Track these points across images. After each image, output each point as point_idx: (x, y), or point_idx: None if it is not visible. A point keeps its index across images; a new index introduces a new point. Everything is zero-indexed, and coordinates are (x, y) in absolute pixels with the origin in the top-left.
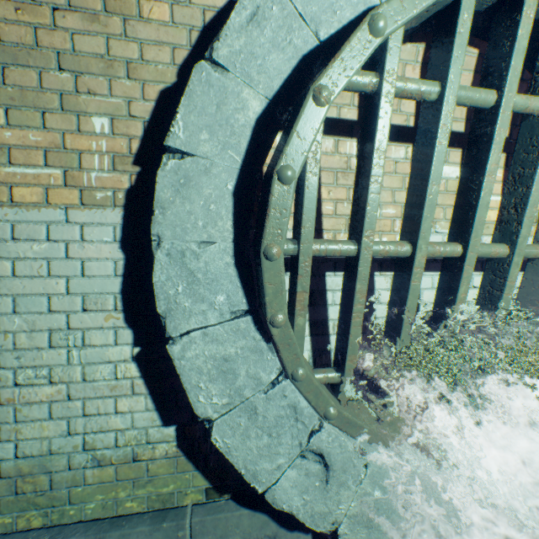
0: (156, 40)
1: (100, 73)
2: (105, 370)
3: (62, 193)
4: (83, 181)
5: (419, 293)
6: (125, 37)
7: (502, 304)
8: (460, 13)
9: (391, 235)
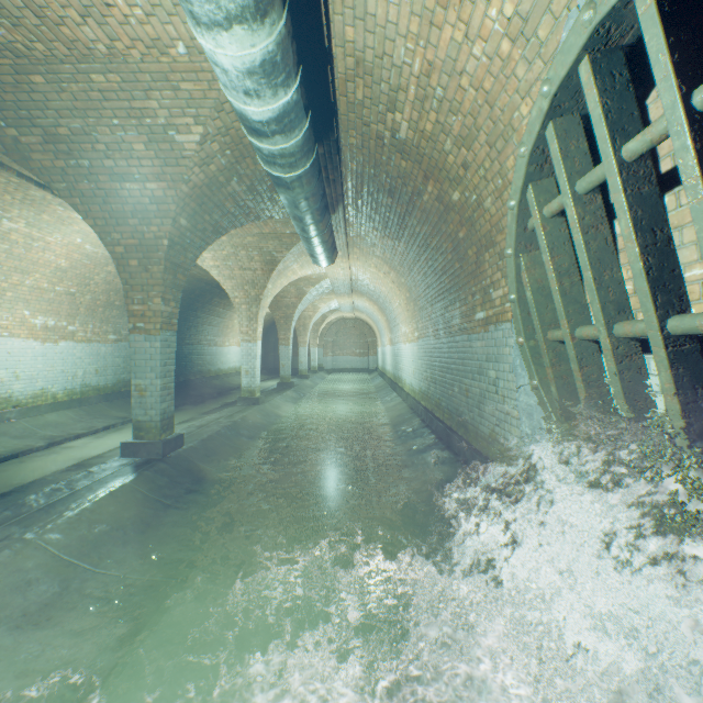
0: None
1: None
2: None
3: None
4: None
5: None
6: None
7: None
8: (548, 146)
9: (699, 304)
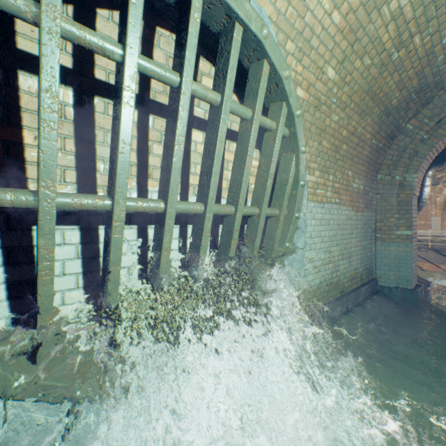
0: None
1: None
2: None
3: None
4: None
5: (148, 244)
6: None
7: (202, 250)
8: None
9: None
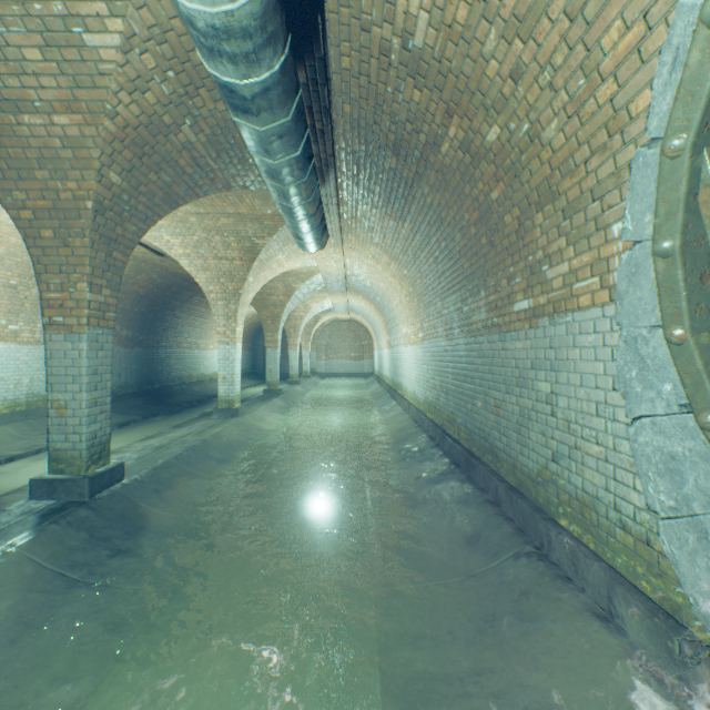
0: (644, 128)
1: (612, 188)
2: (625, 445)
3: (599, 295)
4: (609, 281)
5: None
6: (623, 146)
7: None
8: None
9: None
